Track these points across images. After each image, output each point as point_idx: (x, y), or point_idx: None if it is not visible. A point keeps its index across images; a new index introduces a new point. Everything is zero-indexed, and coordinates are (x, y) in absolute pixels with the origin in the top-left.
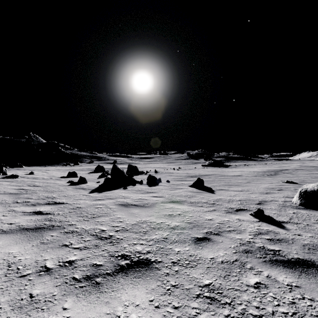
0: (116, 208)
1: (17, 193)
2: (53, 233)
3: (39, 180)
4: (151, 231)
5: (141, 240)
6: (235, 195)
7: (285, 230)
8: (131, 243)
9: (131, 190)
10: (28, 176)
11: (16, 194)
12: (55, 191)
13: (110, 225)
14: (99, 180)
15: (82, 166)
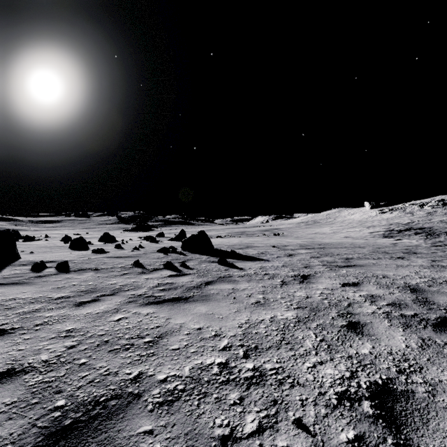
0: None
1: None
2: None
3: None
4: None
5: None
6: None
7: (66, 244)
8: None
9: None
10: None
11: None
12: None
13: None
14: None
15: None
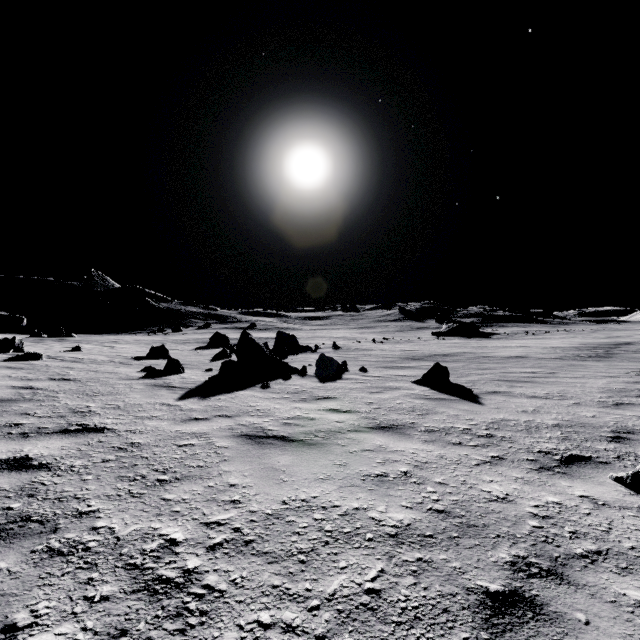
0: (232, 448)
1: (9, 399)
2: (6, 558)
3: (82, 364)
4: (324, 550)
5: (288, 601)
6: (538, 410)
7: None
8: (253, 619)
9: (280, 392)
10: (67, 355)
11: (3, 402)
12: (102, 394)
13: (199, 520)
14: (213, 364)
15: (188, 334)
